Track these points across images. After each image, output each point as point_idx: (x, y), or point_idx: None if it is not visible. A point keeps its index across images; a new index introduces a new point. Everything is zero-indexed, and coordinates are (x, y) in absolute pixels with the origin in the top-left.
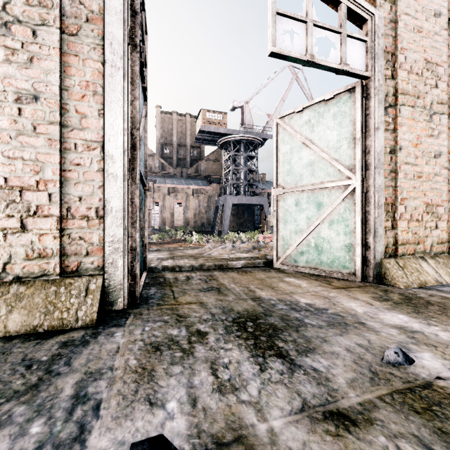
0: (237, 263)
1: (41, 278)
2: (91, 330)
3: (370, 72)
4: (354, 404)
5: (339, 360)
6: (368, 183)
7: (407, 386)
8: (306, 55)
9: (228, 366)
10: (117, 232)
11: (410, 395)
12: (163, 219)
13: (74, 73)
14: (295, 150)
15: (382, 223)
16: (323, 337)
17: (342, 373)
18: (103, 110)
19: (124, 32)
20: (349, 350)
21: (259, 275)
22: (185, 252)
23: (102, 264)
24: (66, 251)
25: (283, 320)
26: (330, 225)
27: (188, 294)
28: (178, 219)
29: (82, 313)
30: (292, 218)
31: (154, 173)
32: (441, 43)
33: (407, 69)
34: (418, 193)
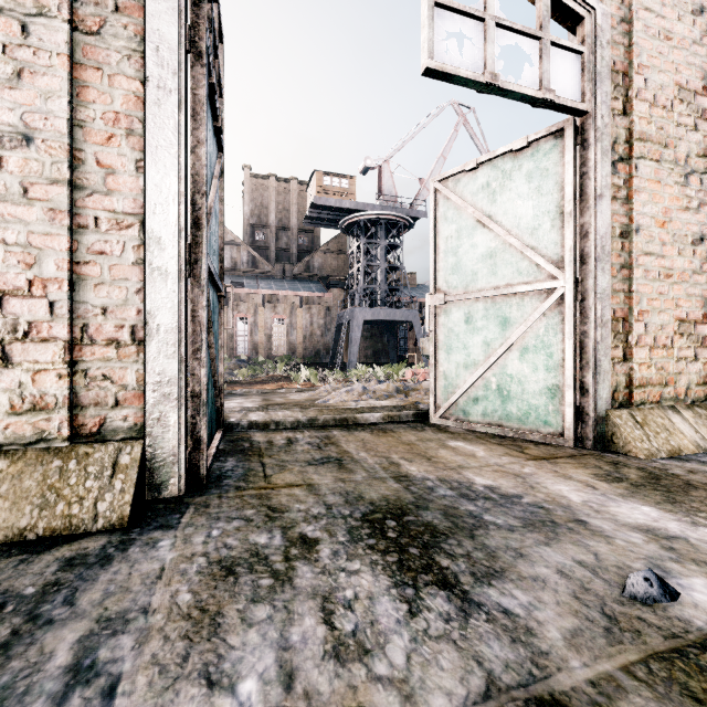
0: (370, 416)
1: (37, 445)
2: (119, 536)
3: (588, 103)
4: (581, 683)
5: (548, 592)
6: (585, 286)
7: (672, 645)
8: (485, 75)
9: (352, 605)
10: (167, 367)
11: (680, 664)
12: (254, 345)
13: (93, 98)
14: (465, 232)
15: (607, 352)
16: (517, 549)
17: (555, 618)
18: (144, 162)
19: (180, 31)
20: (564, 573)
21: (407, 436)
22: (288, 398)
23: (142, 420)
24: (80, 399)
25: (448, 517)
26: (522, 354)
27: (288, 470)
28: (279, 344)
29: (105, 505)
30: (459, 343)
31: (240, 272)
32: (703, 57)
33: (648, 99)
34: (666, 302)
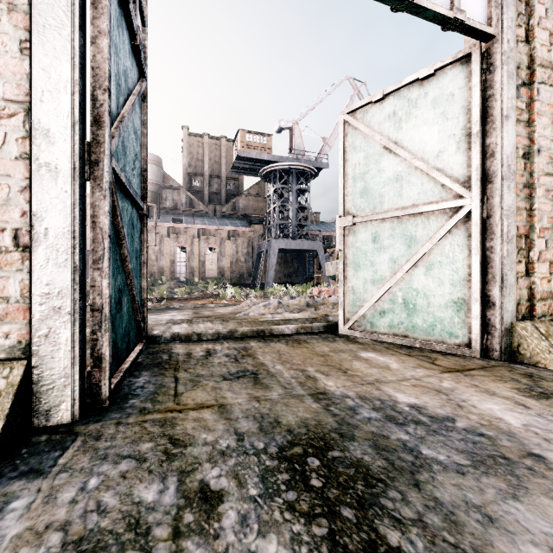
0: (285, 328)
1: None
2: None
3: (495, 27)
4: None
5: None
6: (492, 204)
7: None
8: None
9: None
10: (57, 276)
11: None
12: (191, 269)
13: None
14: (372, 158)
15: (513, 267)
16: (481, 507)
17: None
18: (31, 43)
19: None
20: None
21: (320, 347)
22: (215, 311)
23: (27, 337)
24: None
25: (380, 452)
26: (427, 270)
27: (201, 387)
28: (211, 268)
29: None
30: (367, 260)
31: (180, 210)
32: None
33: (548, 28)
34: None
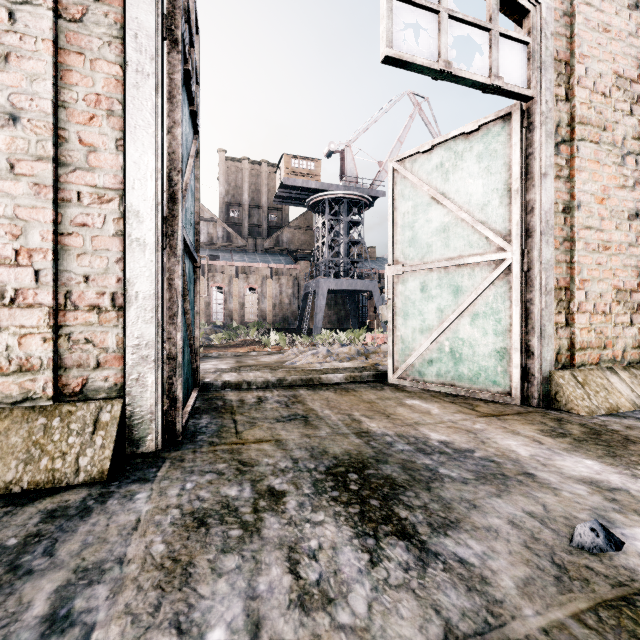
0: (334, 376)
1: (23, 403)
2: (99, 489)
3: (533, 89)
4: (535, 631)
5: (501, 542)
6: (531, 258)
7: (619, 593)
8: (439, 62)
9: (316, 555)
10: (145, 331)
11: (627, 612)
12: (229, 312)
13: (76, 81)
14: (421, 208)
15: (551, 318)
16: (471, 500)
17: (508, 567)
18: (124, 140)
19: (157, 19)
20: (515, 523)
21: (367, 395)
22: (259, 360)
23: (121, 380)
24: (64, 361)
25: (406, 471)
26: (472, 320)
27: (258, 427)
28: (251, 311)
29: (86, 460)
30: (415, 309)
31: (216, 246)
32: (638, 48)
33: (588, 86)
34: (605, 272)
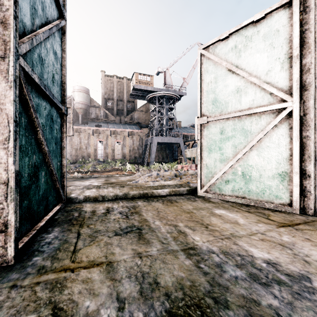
0: (162, 191)
1: None
2: None
3: None
4: None
5: None
6: (307, 105)
7: None
8: None
9: None
10: None
11: None
12: (106, 154)
13: None
14: (220, 78)
15: None
16: None
17: None
18: None
19: None
20: None
21: (186, 205)
22: (118, 179)
23: None
24: None
25: None
26: (259, 152)
27: (96, 242)
28: (118, 153)
29: None
30: (216, 146)
31: (100, 120)
32: None
33: None
34: None
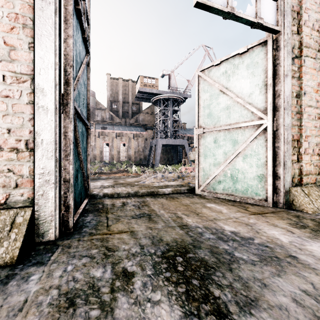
0: (165, 190)
1: None
2: (7, 272)
3: (280, 26)
4: None
5: None
6: (278, 123)
7: None
8: (227, 7)
9: None
10: (47, 164)
11: None
12: (112, 156)
13: (2, 4)
14: (214, 96)
15: (290, 157)
16: (261, 280)
17: None
18: (34, 44)
19: None
20: (298, 302)
21: (185, 201)
22: (126, 180)
23: (32, 195)
24: None
25: (213, 254)
26: (244, 158)
27: (120, 222)
28: (123, 155)
29: (3, 249)
30: (211, 153)
31: (105, 122)
32: None
33: (310, 26)
34: (318, 131)
